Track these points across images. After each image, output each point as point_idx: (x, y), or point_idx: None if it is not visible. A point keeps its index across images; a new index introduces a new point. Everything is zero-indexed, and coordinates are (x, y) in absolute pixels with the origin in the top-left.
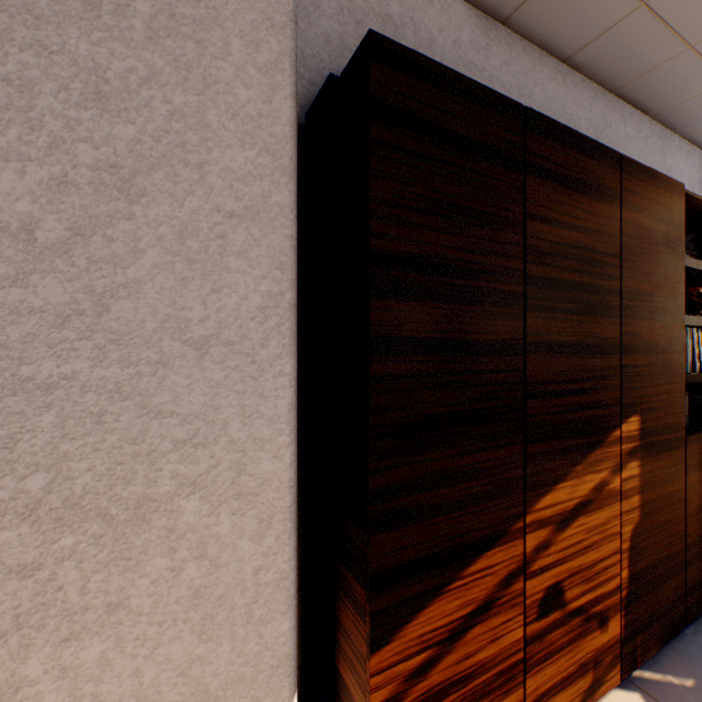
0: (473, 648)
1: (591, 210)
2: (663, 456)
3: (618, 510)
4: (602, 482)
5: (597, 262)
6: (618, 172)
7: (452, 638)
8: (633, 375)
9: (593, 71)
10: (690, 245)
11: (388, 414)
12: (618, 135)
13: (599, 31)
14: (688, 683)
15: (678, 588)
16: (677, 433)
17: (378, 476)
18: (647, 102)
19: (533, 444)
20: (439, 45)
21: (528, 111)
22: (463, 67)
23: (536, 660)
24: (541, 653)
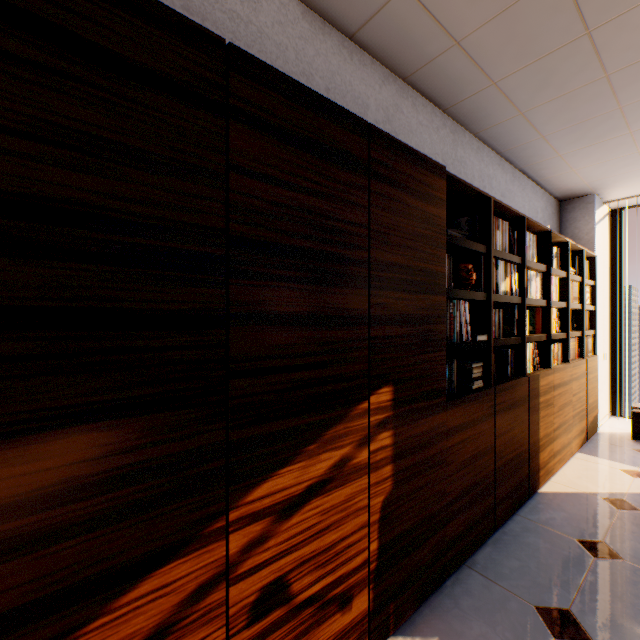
0: None
1: (330, 174)
2: (421, 423)
3: (365, 483)
4: (345, 457)
5: (338, 230)
6: (365, 141)
7: None
8: (385, 346)
9: (381, 54)
10: (465, 226)
11: None
12: (410, 121)
13: (373, 9)
14: None
15: (438, 545)
16: (437, 399)
17: None
18: (436, 95)
19: (243, 429)
20: None
21: (233, 48)
22: (222, 13)
23: None
24: None
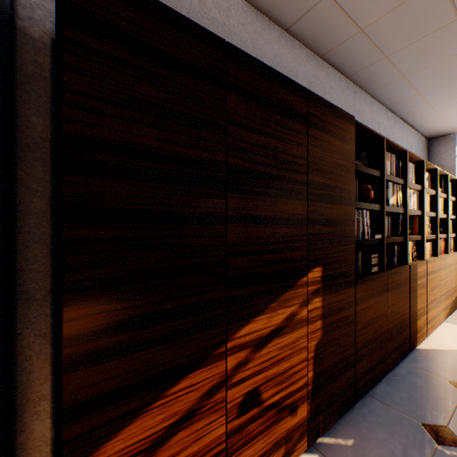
0: (177, 450)
1: (284, 124)
2: (339, 293)
3: (305, 332)
4: (293, 313)
5: (289, 161)
6: (305, 101)
7: (155, 446)
8: (317, 240)
9: (306, 40)
10: (365, 158)
11: (85, 271)
12: (325, 86)
13: (304, 10)
14: (349, 443)
15: (350, 378)
16: (349, 278)
17: (73, 324)
18: (343, 67)
19: (234, 290)
20: (187, 0)
21: (229, 45)
22: (208, 20)
23: (237, 447)
24: (241, 441)
